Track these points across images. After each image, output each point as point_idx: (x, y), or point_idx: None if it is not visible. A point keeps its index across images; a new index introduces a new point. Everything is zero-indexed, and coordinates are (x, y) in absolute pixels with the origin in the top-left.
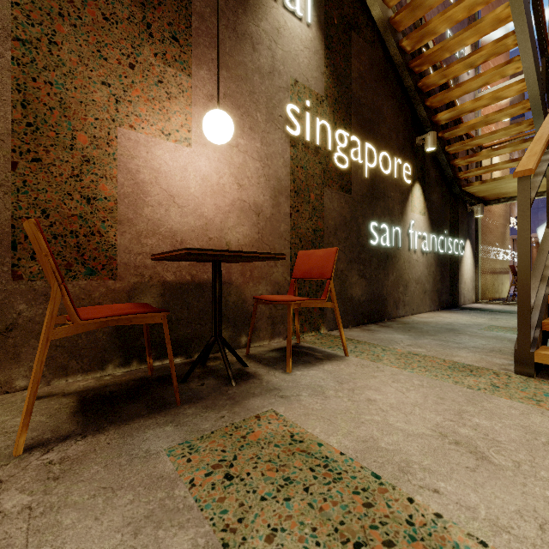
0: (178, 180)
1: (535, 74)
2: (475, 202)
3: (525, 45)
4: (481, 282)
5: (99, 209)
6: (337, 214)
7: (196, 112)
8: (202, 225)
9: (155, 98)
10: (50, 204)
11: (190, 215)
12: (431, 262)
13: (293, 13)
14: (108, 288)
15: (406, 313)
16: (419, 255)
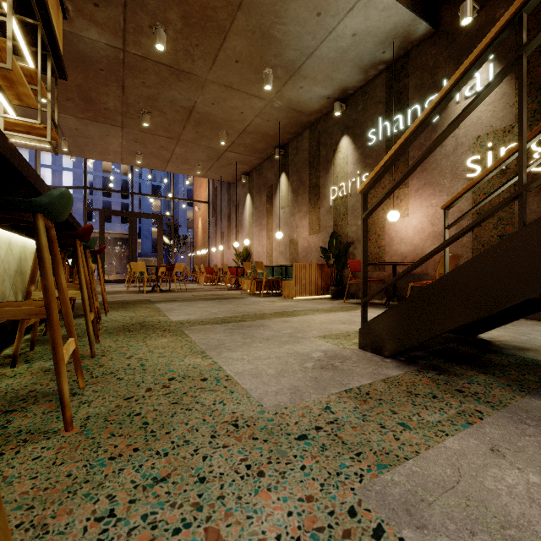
0: (404, 232)
1: None
2: None
3: None
4: None
5: (381, 250)
6: (537, 214)
7: (411, 201)
8: (413, 248)
9: (396, 205)
10: (371, 251)
11: (408, 245)
12: None
13: (475, 93)
14: (383, 274)
15: None
16: None
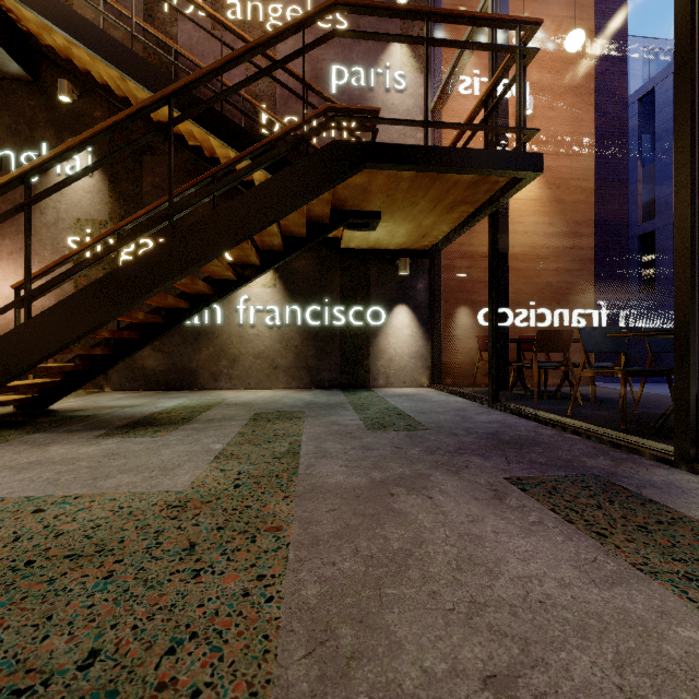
0: None
1: (232, 148)
2: (394, 256)
3: (206, 131)
4: (454, 360)
5: None
6: None
7: (2, 264)
8: (6, 323)
9: None
10: None
11: None
12: (292, 336)
13: None
14: None
15: (234, 386)
16: (261, 329)
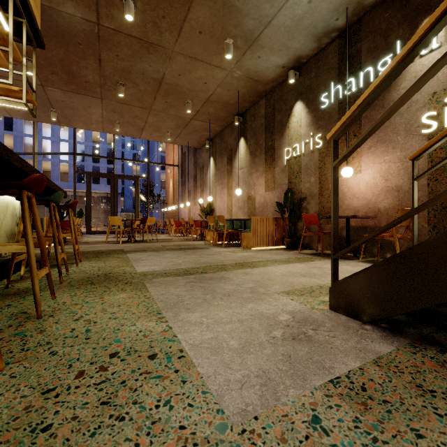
0: (356, 188)
1: None
2: None
3: None
4: None
5: None
6: None
7: (363, 158)
8: (365, 203)
9: (348, 162)
10: (324, 205)
11: (361, 200)
12: None
13: (431, 50)
14: None
15: None
16: None
